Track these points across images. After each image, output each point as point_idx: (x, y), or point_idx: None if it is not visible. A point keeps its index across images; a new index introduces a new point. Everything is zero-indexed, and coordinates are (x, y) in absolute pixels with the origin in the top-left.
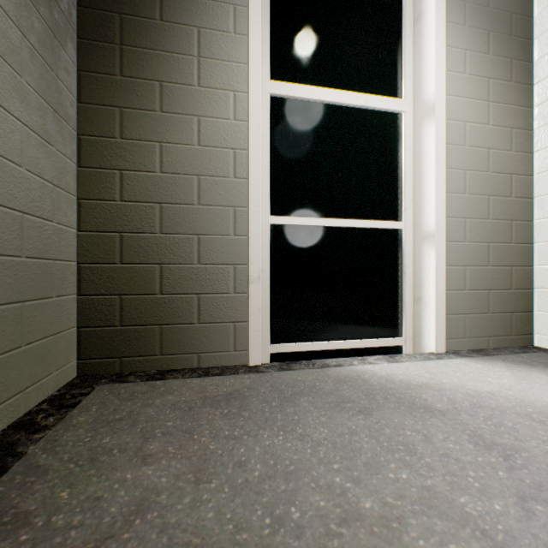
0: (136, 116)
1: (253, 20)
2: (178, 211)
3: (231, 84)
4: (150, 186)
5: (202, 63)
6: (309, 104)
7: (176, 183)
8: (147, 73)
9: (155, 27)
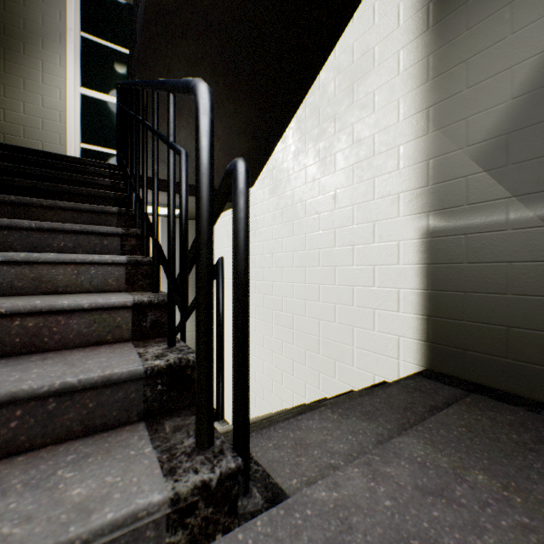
0: (12, 90)
1: (69, 64)
2: (33, 131)
3: (59, 86)
4: (19, 118)
5: (45, 75)
6: (101, 101)
7: (32, 120)
8: (18, 74)
9: (21, 57)
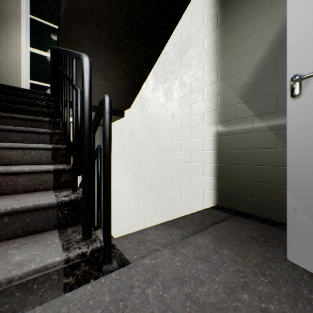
0: None
1: (22, 33)
2: (0, 72)
3: (16, 46)
4: None
5: (7, 40)
6: (42, 55)
7: None
8: None
9: None
